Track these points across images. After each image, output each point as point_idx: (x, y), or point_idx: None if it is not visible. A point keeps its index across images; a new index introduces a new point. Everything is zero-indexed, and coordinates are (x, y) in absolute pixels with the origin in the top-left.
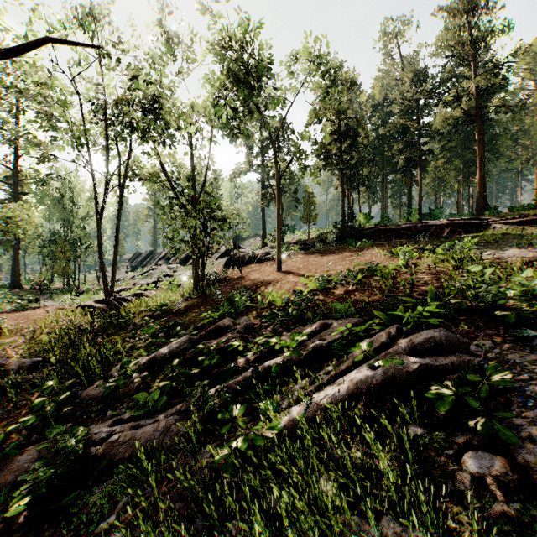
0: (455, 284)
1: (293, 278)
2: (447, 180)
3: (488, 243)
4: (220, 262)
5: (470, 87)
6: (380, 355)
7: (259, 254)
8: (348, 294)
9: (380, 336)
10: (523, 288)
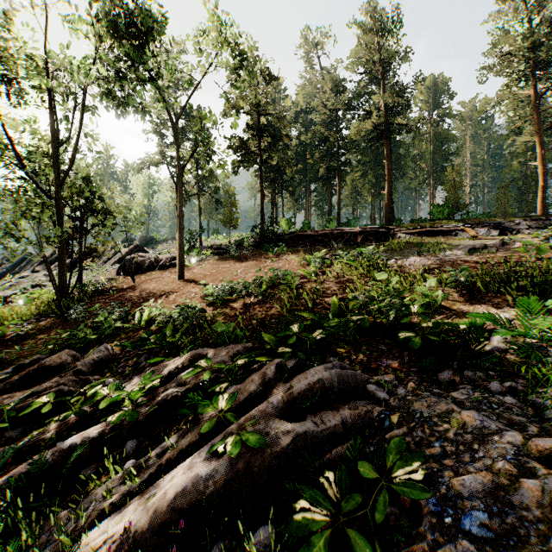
0: (358, 296)
1: (193, 289)
2: (362, 193)
3: (394, 251)
4: (115, 268)
5: (380, 104)
6: (240, 420)
7: (163, 259)
8: (247, 308)
9: (250, 382)
10: (426, 299)
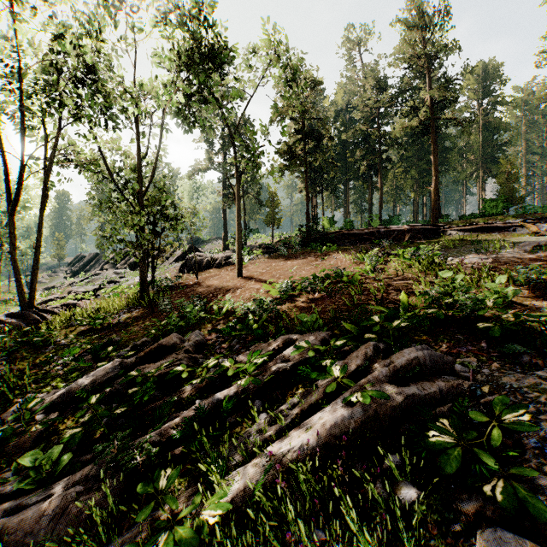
0: (429, 292)
1: (254, 285)
2: (404, 189)
3: (449, 249)
4: (175, 266)
5: (426, 99)
6: (357, 384)
7: (219, 258)
8: (314, 302)
9: (355, 358)
10: (495, 295)
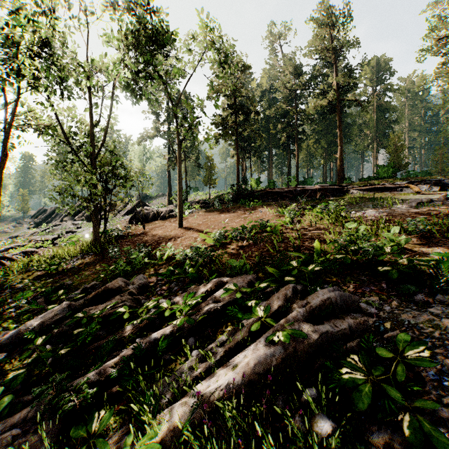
0: (338, 240)
1: (193, 234)
2: (316, 156)
3: (352, 204)
4: (125, 218)
5: (333, 84)
6: (278, 323)
7: (163, 211)
8: (243, 249)
9: (277, 299)
10: (391, 242)
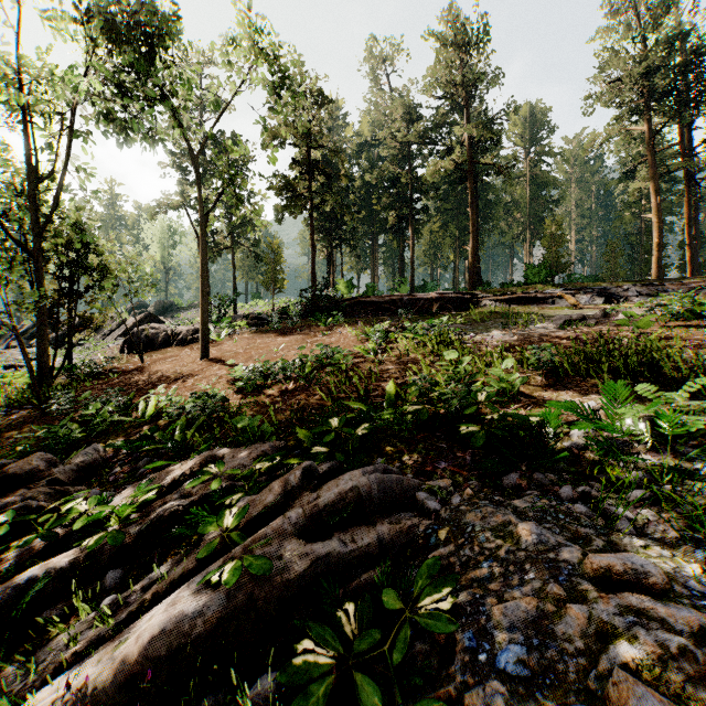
0: (417, 381)
1: (219, 371)
2: (443, 249)
3: (475, 323)
4: (119, 343)
5: (463, 137)
6: (248, 541)
7: (183, 332)
8: (285, 395)
9: (267, 492)
10: (502, 384)
